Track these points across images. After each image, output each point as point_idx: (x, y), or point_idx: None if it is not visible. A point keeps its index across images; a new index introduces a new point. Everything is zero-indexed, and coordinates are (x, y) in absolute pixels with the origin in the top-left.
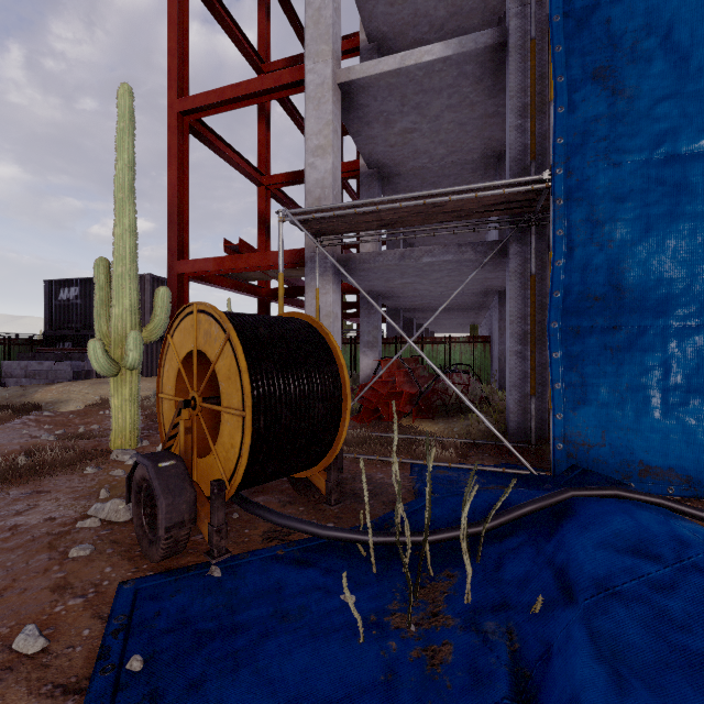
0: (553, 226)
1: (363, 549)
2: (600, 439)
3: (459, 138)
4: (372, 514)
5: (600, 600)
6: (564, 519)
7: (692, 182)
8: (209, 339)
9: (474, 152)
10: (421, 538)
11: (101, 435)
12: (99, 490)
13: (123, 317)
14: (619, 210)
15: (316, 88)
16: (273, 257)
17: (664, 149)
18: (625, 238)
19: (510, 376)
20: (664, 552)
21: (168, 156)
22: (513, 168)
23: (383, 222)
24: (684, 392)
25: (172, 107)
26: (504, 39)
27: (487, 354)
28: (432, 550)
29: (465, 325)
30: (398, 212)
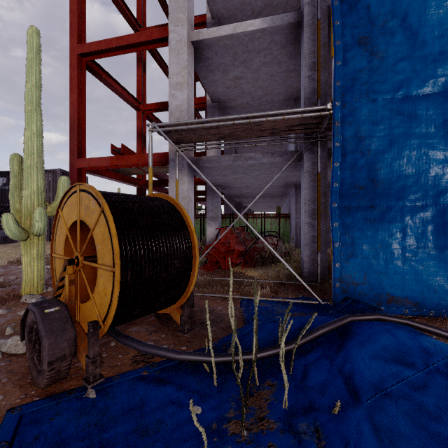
0: (334, 139)
1: (207, 366)
2: (363, 279)
3: (270, 85)
4: (214, 337)
5: (377, 399)
6: (347, 338)
7: (419, 113)
8: (88, 211)
9: (280, 95)
10: (250, 356)
11: (16, 283)
12: (6, 327)
13: (31, 197)
14: (375, 130)
15: (176, 43)
16: (146, 158)
17: (402, 91)
18: (378, 148)
19: (304, 239)
20: (417, 360)
21: (70, 85)
22: (306, 103)
23: (222, 135)
24: (414, 248)
25: (73, 50)
26: (300, 19)
27: (287, 225)
28: (257, 364)
29: (273, 206)
30: (232, 128)
